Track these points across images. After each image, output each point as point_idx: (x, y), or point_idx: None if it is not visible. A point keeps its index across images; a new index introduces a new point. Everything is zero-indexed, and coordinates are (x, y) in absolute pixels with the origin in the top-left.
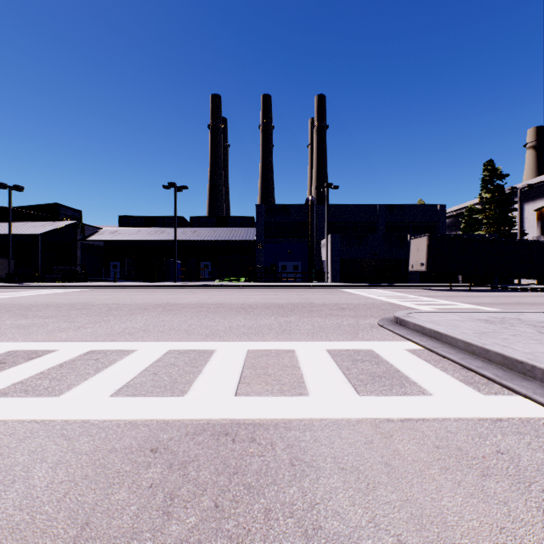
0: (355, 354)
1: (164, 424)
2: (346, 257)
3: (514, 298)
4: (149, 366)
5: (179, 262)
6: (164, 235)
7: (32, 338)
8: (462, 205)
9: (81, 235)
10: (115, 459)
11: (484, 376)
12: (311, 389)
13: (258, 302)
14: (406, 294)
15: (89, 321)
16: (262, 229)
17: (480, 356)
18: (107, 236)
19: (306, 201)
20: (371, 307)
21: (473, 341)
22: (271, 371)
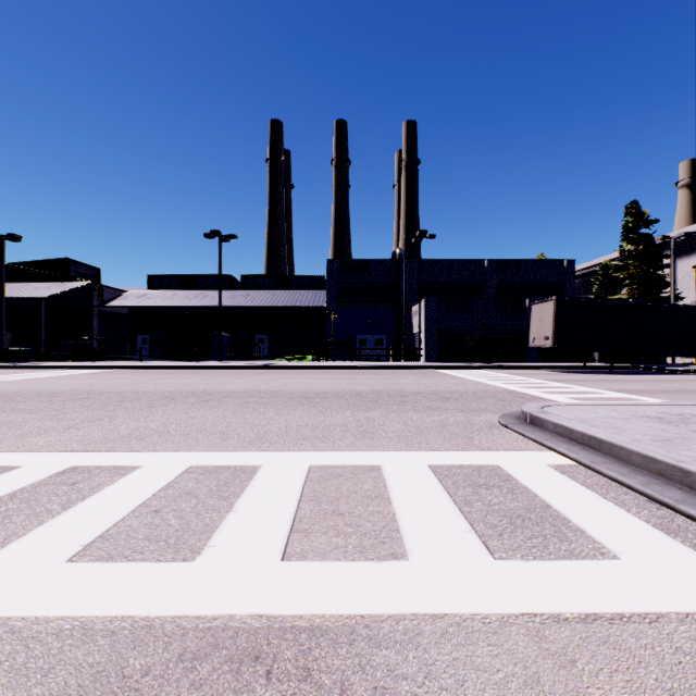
0: (474, 473)
1: (144, 630)
2: (445, 328)
3: (675, 384)
4: (150, 497)
5: (227, 335)
6: (207, 300)
7: None
8: (595, 261)
9: (98, 300)
10: None
11: (691, 518)
12: (411, 545)
13: (329, 388)
14: (528, 378)
15: (87, 418)
16: (335, 291)
17: (673, 480)
18: (133, 301)
19: (392, 256)
20: (483, 396)
21: (658, 455)
22: (344, 506)
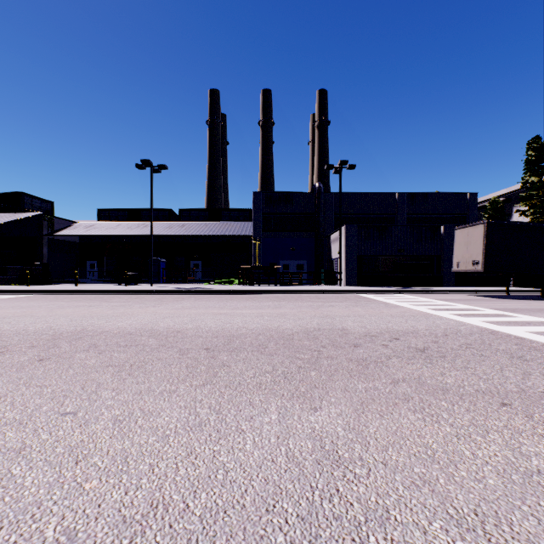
0: None
1: None
2: (364, 253)
3: None
4: None
5: (164, 260)
6: (146, 230)
7: None
8: (482, 198)
9: (48, 229)
10: None
11: None
12: None
13: (248, 326)
14: (471, 306)
15: None
16: (260, 221)
17: None
18: (80, 231)
19: (312, 189)
20: (472, 345)
21: None
22: None
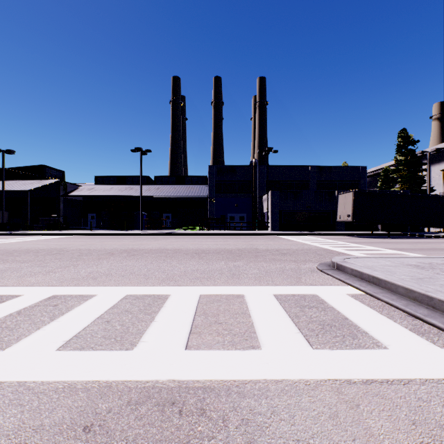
0: (301, 299)
1: (106, 388)
2: (284, 209)
3: (429, 244)
4: (103, 313)
5: (145, 213)
6: (132, 192)
7: (3, 283)
8: (379, 166)
9: (63, 192)
10: (38, 443)
11: (433, 325)
12: (263, 341)
13: (210, 247)
14: (336, 241)
15: (60, 266)
16: (213, 186)
17: (423, 303)
18: (85, 192)
19: (250, 163)
20: (308, 252)
21: (414, 288)
22: (222, 318)
